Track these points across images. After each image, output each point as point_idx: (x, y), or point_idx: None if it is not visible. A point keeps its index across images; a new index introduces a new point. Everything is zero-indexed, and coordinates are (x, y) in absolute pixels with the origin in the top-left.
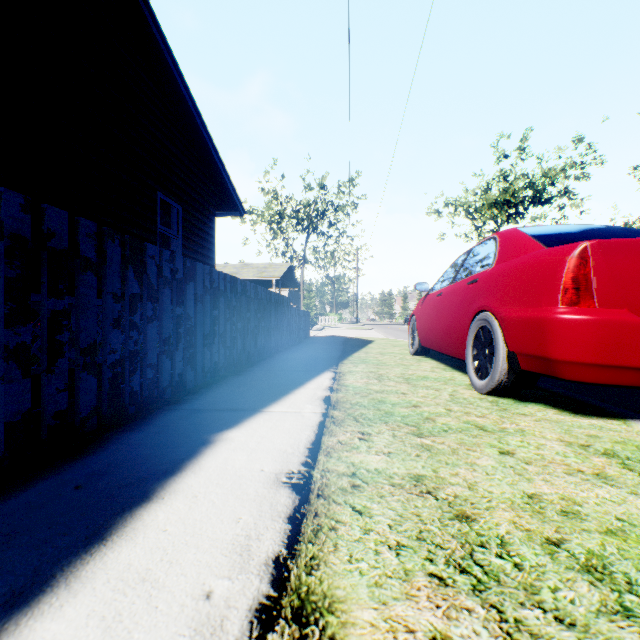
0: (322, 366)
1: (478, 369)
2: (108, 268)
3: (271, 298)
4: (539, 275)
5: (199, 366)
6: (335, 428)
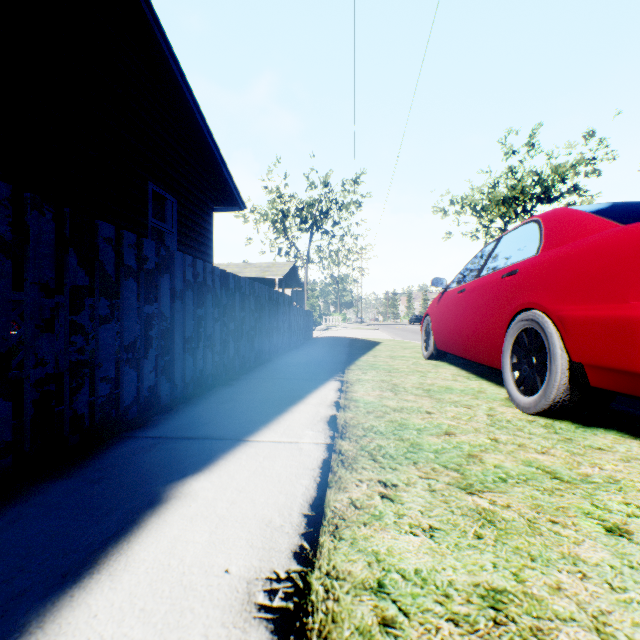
0: (326, 373)
1: (521, 382)
2: (32, 249)
3: (270, 296)
4: (622, 259)
5: (178, 376)
6: (345, 474)
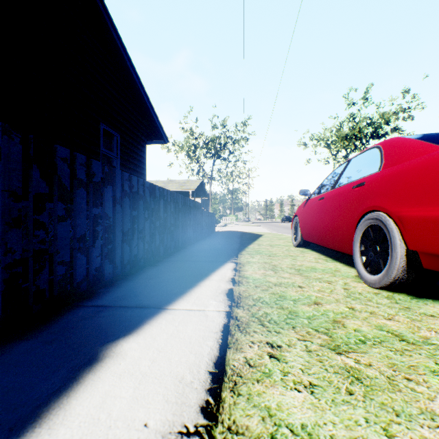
0: (225, 257)
1: (367, 264)
2: (3, 165)
3: (185, 202)
4: None
5: (118, 259)
6: (240, 336)
